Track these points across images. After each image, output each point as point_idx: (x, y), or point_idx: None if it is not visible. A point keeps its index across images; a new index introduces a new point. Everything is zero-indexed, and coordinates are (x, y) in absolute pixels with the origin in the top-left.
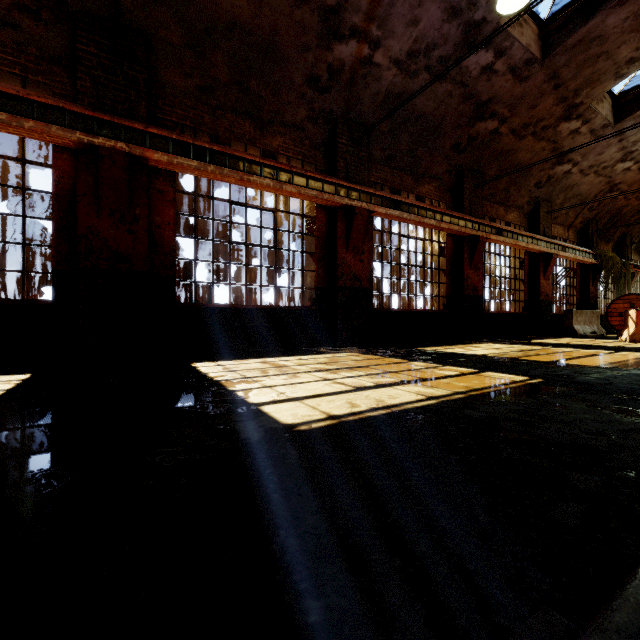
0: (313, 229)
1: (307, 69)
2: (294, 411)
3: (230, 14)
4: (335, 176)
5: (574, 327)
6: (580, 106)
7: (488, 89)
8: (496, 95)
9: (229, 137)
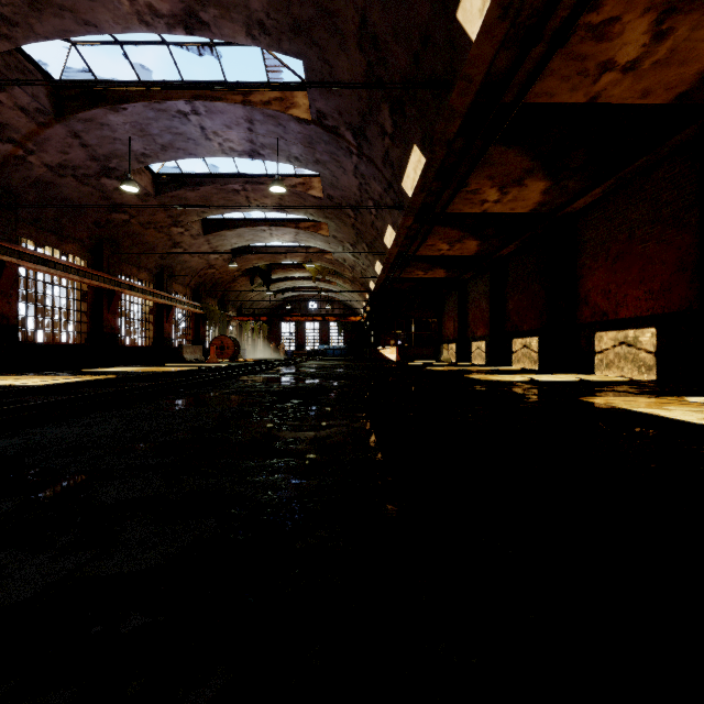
0: None
1: None
2: (27, 384)
3: None
4: None
5: (184, 356)
6: (182, 222)
7: (121, 198)
8: (127, 203)
9: None
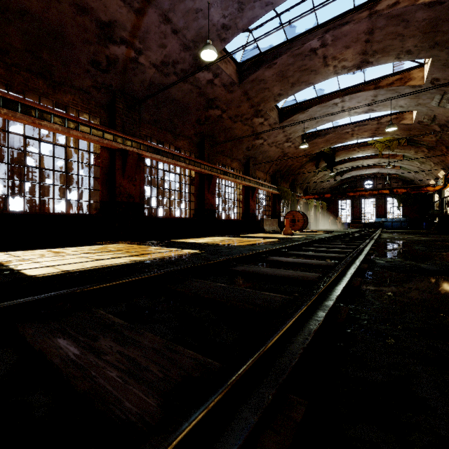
0: (99, 161)
1: (90, 55)
2: (43, 270)
3: (22, 4)
4: (114, 128)
5: (264, 227)
6: (262, 111)
7: (213, 92)
8: (218, 97)
9: (24, 89)
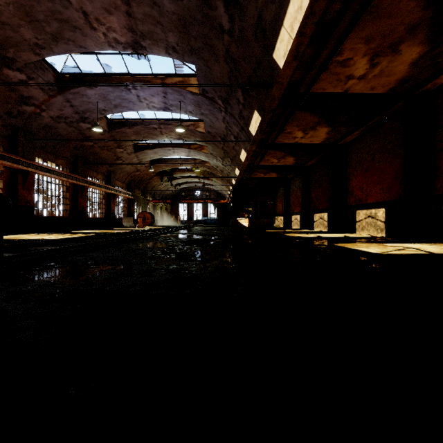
0: (2, 176)
1: (7, 109)
2: (52, 238)
3: None
4: (17, 154)
5: (123, 224)
6: (123, 146)
7: (89, 133)
8: (93, 136)
9: None
